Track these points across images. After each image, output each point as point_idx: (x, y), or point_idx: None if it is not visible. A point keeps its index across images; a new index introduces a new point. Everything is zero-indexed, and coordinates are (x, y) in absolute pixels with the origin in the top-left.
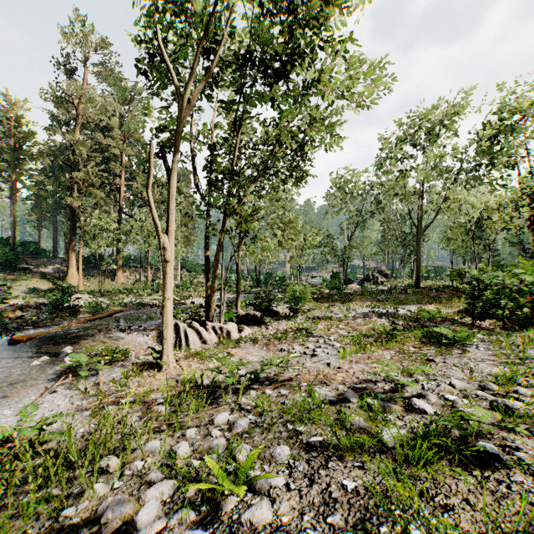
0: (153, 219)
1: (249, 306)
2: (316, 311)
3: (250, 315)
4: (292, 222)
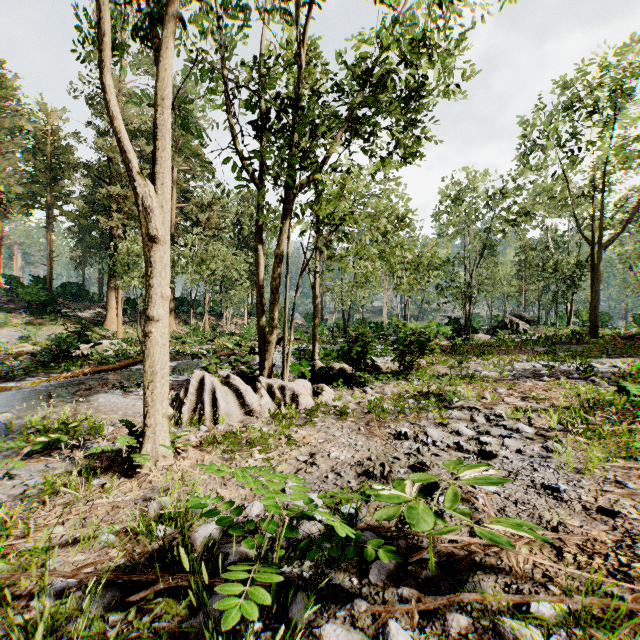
0: (119, 141)
1: (332, 358)
2: (440, 367)
3: (335, 370)
4: (404, 217)
